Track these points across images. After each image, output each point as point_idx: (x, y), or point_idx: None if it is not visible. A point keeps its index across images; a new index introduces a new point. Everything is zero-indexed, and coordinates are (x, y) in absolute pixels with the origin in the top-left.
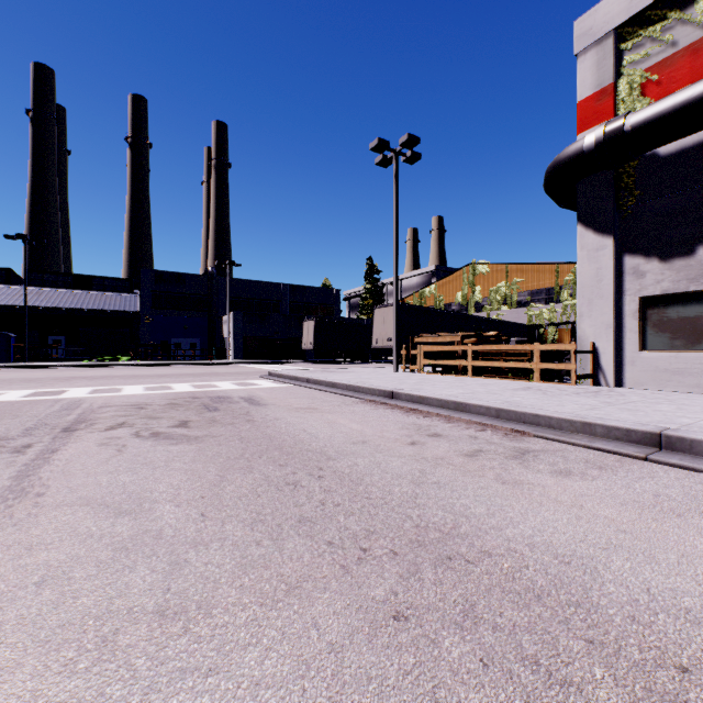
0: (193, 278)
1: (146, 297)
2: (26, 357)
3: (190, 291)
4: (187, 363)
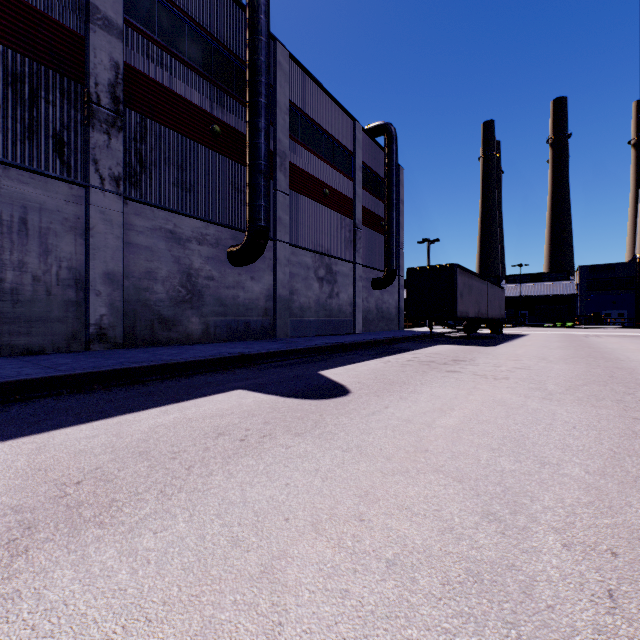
0: (621, 265)
1: (582, 284)
2: (520, 323)
3: (618, 275)
4: (617, 327)
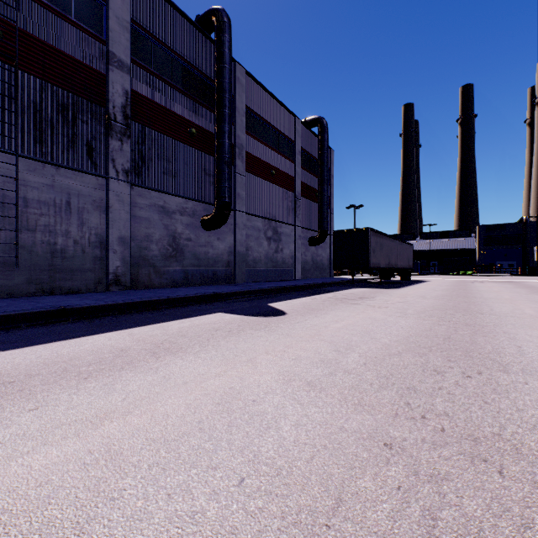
0: (511, 225)
1: (480, 240)
2: (430, 271)
3: (508, 233)
4: (505, 275)
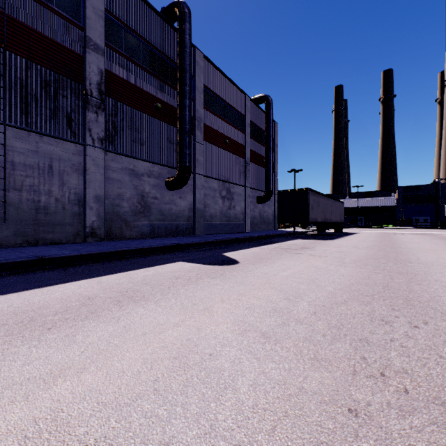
0: (425, 186)
1: (399, 199)
2: (357, 225)
3: (423, 193)
4: (421, 228)
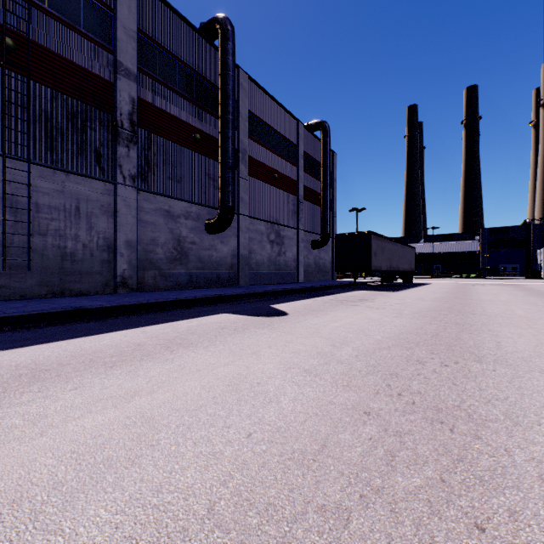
0: (514, 228)
1: (483, 243)
2: (433, 274)
3: (512, 236)
4: (508, 278)
